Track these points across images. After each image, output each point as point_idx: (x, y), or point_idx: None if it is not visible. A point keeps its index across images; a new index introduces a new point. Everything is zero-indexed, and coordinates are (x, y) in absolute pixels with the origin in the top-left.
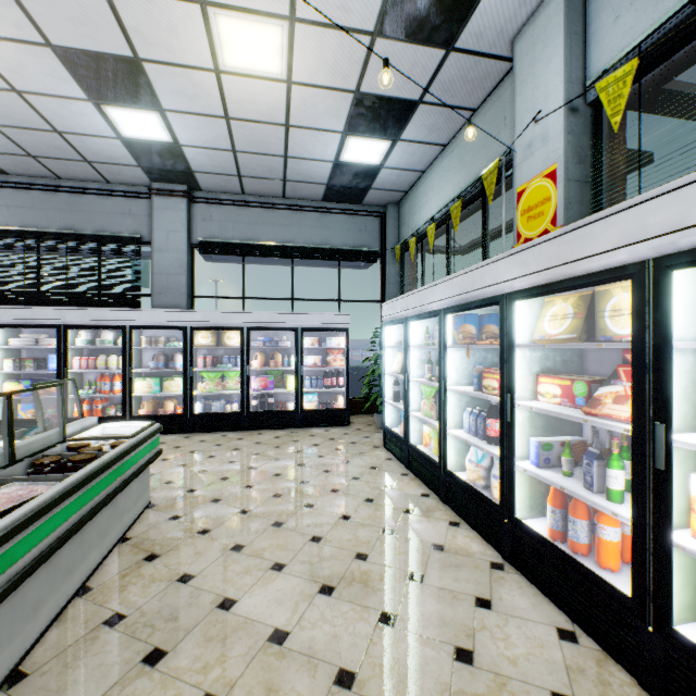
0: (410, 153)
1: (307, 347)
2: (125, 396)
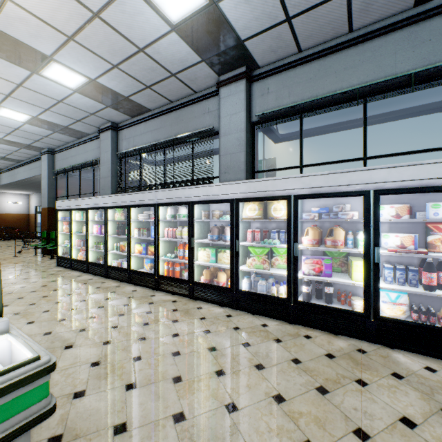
0: None
1: (385, 219)
2: (189, 263)
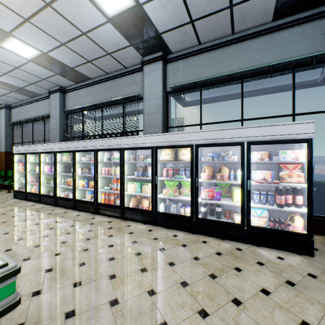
0: None
1: (254, 161)
2: (121, 193)
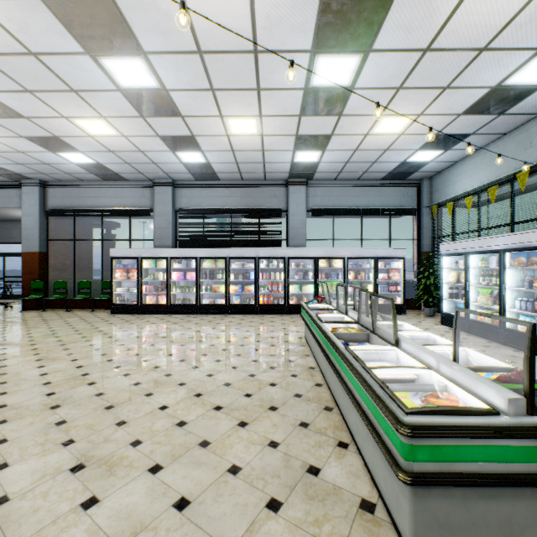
0: (453, 154)
1: (380, 268)
2: (285, 293)
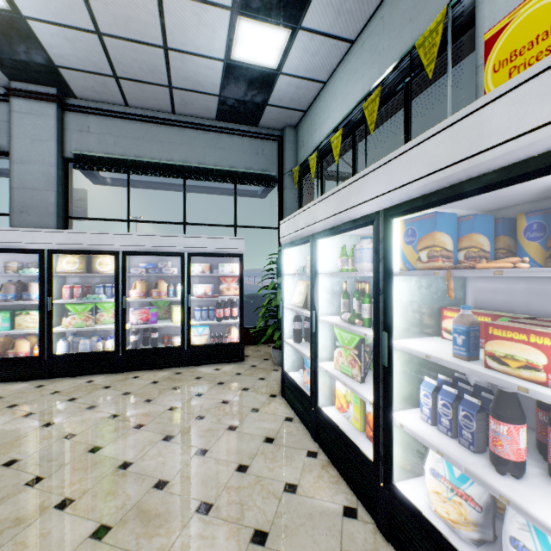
0: (312, 53)
1: (195, 274)
2: None
